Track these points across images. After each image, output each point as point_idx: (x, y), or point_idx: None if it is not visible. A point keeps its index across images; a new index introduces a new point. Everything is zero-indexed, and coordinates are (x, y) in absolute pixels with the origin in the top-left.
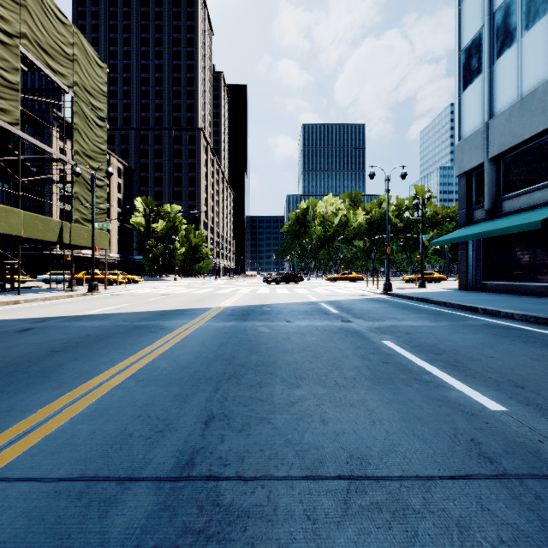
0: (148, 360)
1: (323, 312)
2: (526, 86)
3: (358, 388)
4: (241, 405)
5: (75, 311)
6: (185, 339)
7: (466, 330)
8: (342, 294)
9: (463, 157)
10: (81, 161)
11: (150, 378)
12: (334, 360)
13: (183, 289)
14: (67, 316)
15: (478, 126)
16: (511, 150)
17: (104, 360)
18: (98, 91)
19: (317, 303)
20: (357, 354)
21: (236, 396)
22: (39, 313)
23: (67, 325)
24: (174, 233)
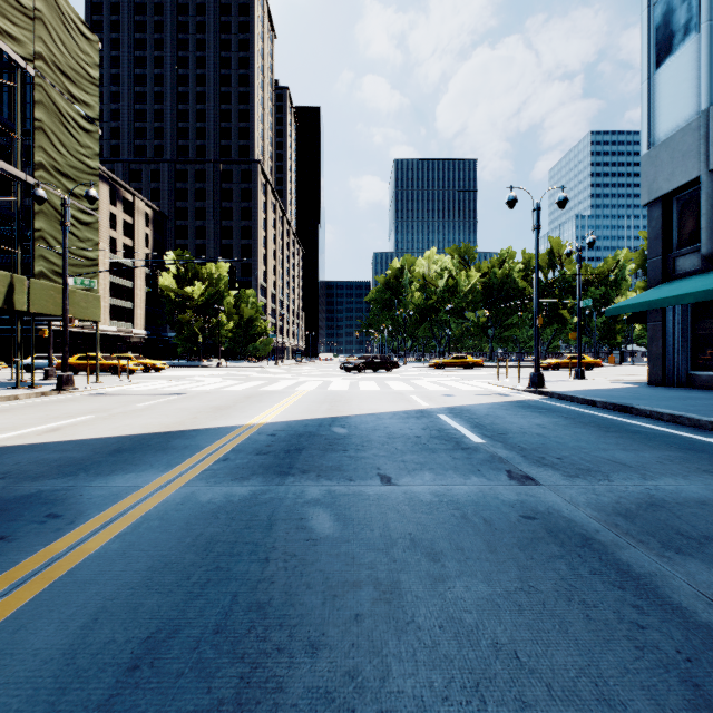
0: None
1: (453, 443)
2: None
3: None
4: None
5: None
6: (47, 597)
7: None
8: (465, 393)
9: (658, 173)
10: (51, 181)
11: None
12: None
13: (217, 382)
14: None
15: (686, 120)
16: None
17: None
18: (83, 75)
19: (431, 414)
20: None
21: None
22: None
23: None
24: (218, 301)
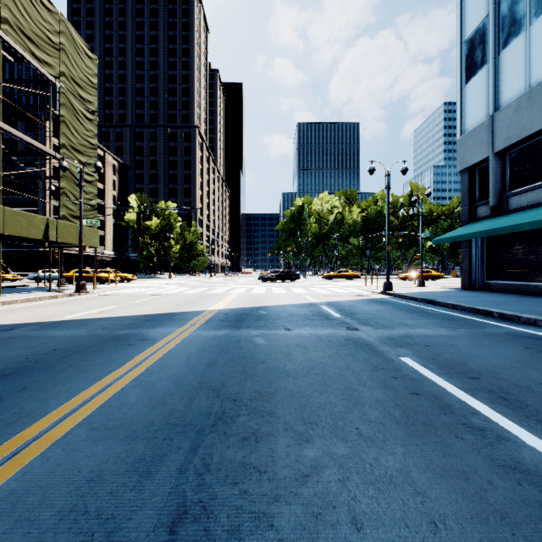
0: (115, 389)
1: (324, 317)
2: (535, 77)
3: (391, 443)
4: (228, 482)
5: (53, 315)
6: (167, 355)
7: (491, 341)
8: (341, 294)
9: (466, 152)
10: (69, 155)
11: (109, 423)
12: (349, 390)
13: (176, 288)
14: (41, 322)
15: (482, 119)
16: (518, 143)
17: (58, 391)
18: (88, 82)
19: (316, 305)
20: (375, 378)
21: (223, 462)
22: (12, 319)
23: (35, 335)
24: (169, 230)
